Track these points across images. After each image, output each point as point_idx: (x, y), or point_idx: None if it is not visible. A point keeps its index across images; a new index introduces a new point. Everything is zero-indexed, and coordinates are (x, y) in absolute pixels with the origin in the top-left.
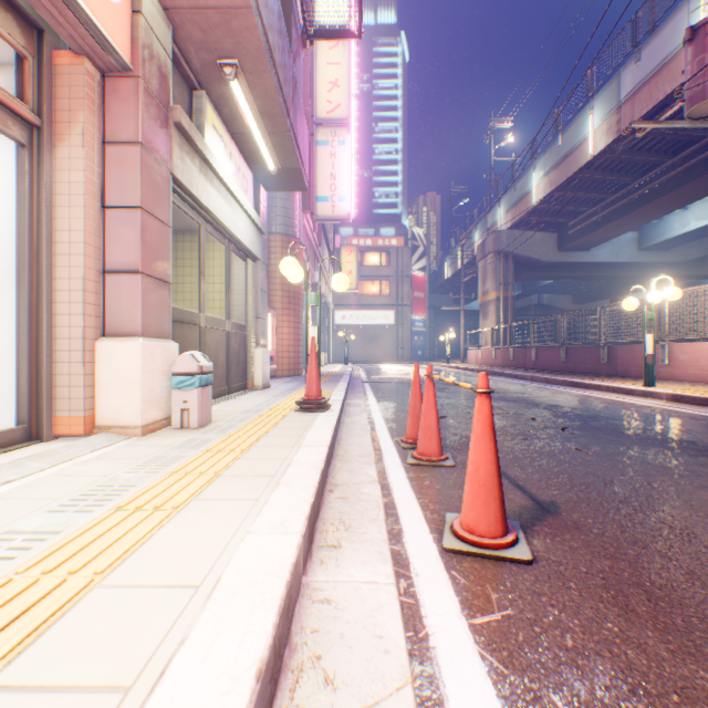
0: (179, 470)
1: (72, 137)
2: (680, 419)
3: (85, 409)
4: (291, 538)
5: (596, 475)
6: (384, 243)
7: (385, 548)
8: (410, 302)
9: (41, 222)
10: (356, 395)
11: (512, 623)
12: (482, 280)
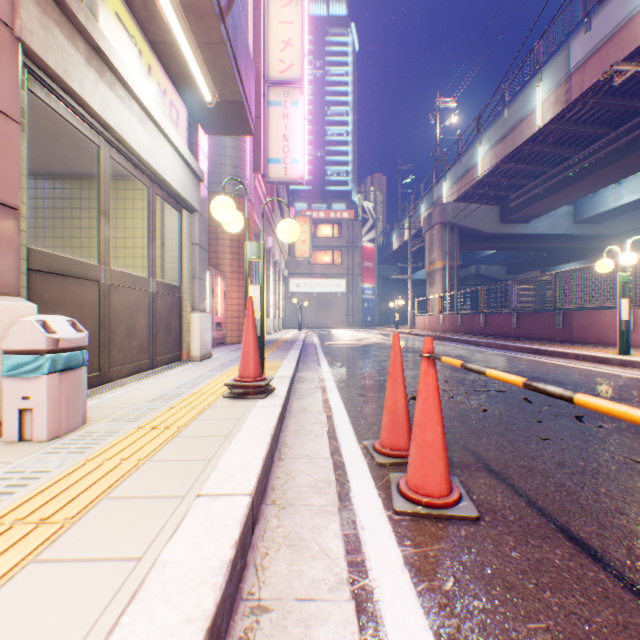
0: None
1: None
2: None
3: None
4: None
5: None
6: (336, 216)
7: None
8: (361, 271)
9: None
10: (309, 365)
11: None
12: (429, 250)
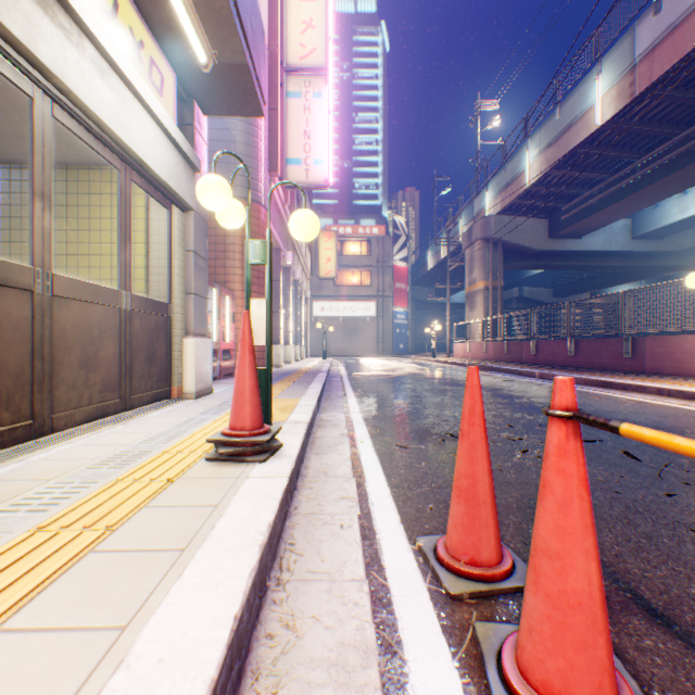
0: None
1: None
2: None
3: None
4: None
5: None
6: (365, 232)
7: None
8: (392, 293)
9: None
10: (334, 403)
11: None
12: (469, 269)
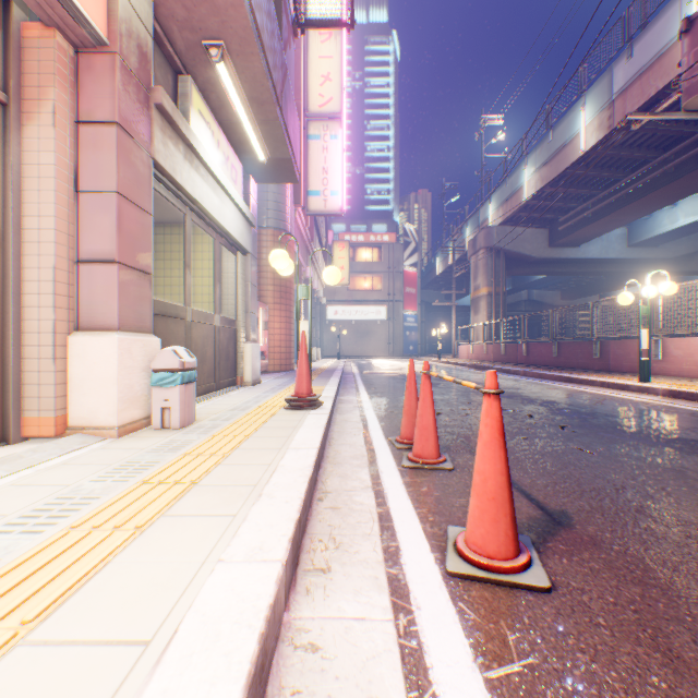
0: (151, 478)
1: (42, 116)
2: (681, 416)
3: (56, 409)
4: (270, 568)
5: (606, 479)
6: (376, 239)
7: (381, 572)
8: (402, 298)
9: (7, 207)
10: (348, 391)
11: (537, 677)
12: (474, 276)
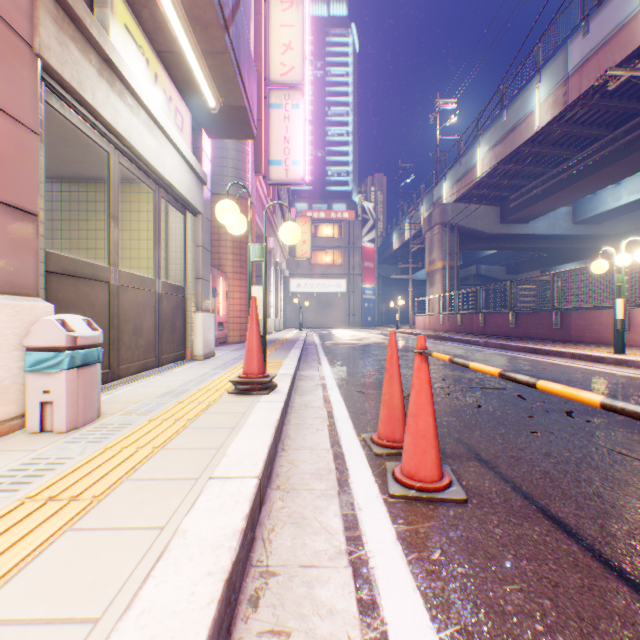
0: None
1: None
2: None
3: None
4: None
5: None
6: (336, 216)
7: None
8: (361, 271)
9: None
10: (310, 364)
11: None
12: (429, 250)
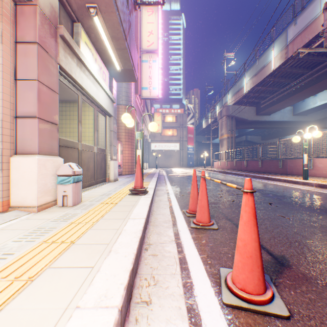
0: (48, 239)
1: None
2: None
3: (2, 197)
4: (109, 315)
5: (301, 234)
6: (174, 111)
7: (182, 303)
8: (187, 139)
9: None
10: (161, 184)
11: None
12: (220, 129)
